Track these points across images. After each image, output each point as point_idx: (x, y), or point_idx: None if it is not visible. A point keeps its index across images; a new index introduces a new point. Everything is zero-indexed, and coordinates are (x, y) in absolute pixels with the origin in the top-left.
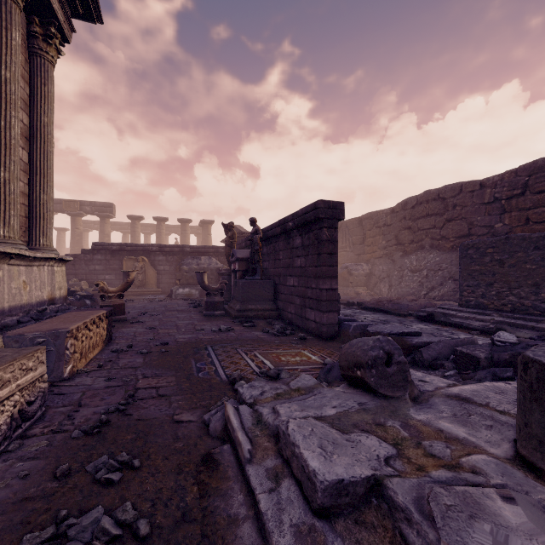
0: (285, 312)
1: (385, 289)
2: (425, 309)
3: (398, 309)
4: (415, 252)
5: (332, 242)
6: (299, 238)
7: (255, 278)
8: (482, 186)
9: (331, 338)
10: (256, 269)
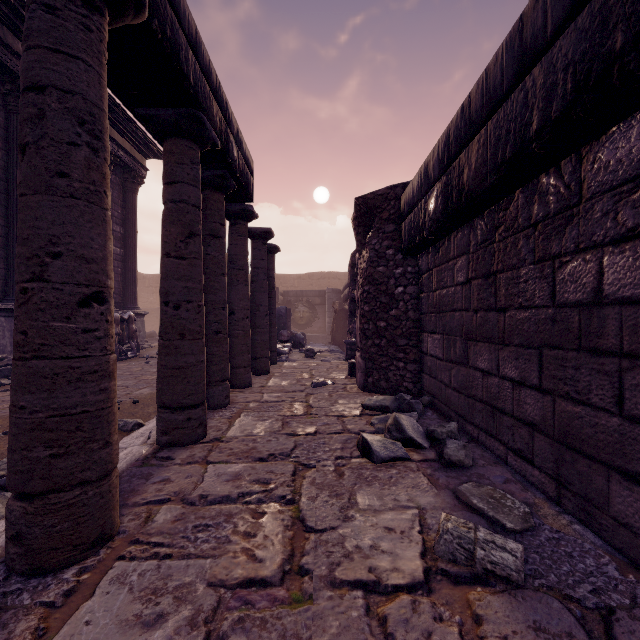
0: None
1: None
2: None
3: None
4: None
5: None
6: None
7: None
8: (145, 278)
9: None
10: None
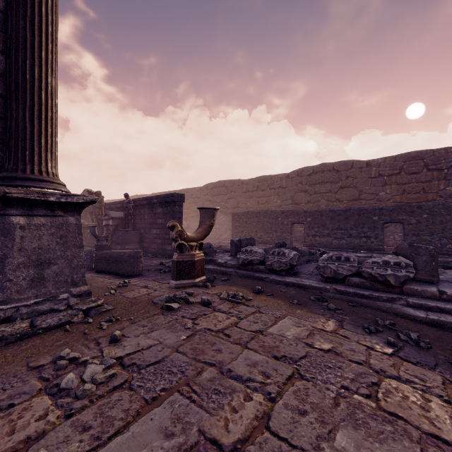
0: (150, 249)
1: None
2: (218, 244)
3: None
4: None
5: (180, 212)
6: (160, 208)
7: (129, 230)
8: (242, 183)
9: None
10: (129, 224)
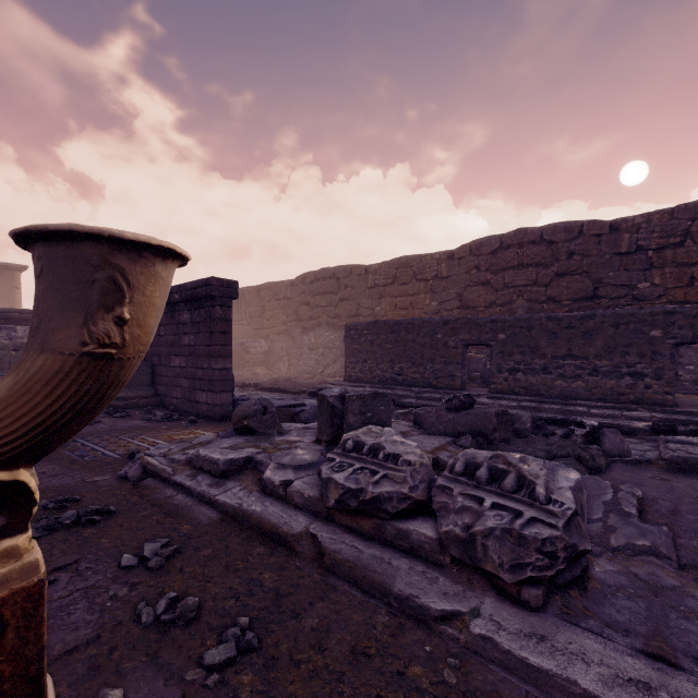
0: (169, 398)
1: (284, 368)
2: (317, 386)
3: (295, 388)
4: (313, 329)
5: (226, 321)
6: (187, 313)
7: None
8: (367, 271)
9: (225, 419)
10: None
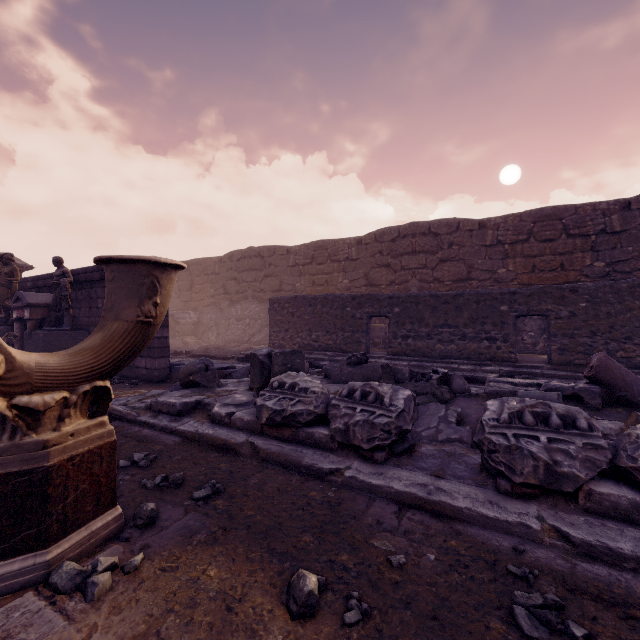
0: None
1: (213, 337)
2: (245, 352)
3: (224, 354)
4: (240, 302)
5: None
6: None
7: (63, 329)
8: (288, 252)
9: (163, 381)
10: (63, 318)
